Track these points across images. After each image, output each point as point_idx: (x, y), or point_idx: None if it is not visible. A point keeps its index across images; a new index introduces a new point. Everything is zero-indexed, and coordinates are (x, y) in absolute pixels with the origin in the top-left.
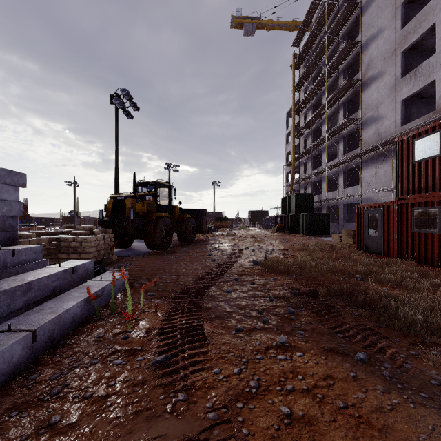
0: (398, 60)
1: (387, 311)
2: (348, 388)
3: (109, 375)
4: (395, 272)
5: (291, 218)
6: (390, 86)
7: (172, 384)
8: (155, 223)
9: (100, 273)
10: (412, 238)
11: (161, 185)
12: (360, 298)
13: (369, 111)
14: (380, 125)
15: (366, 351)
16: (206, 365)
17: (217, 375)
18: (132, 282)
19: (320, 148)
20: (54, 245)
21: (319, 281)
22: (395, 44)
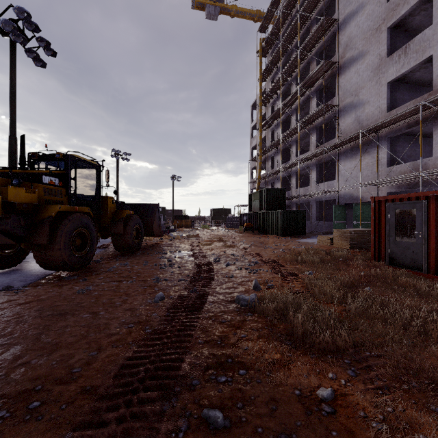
0: (384, 37)
1: None
2: None
3: None
4: None
5: (261, 216)
6: (373, 67)
7: None
8: (55, 224)
9: None
10: None
11: (82, 163)
12: None
13: (348, 98)
14: (360, 112)
15: None
16: None
17: None
18: None
19: (289, 141)
20: None
21: None
22: (380, 19)
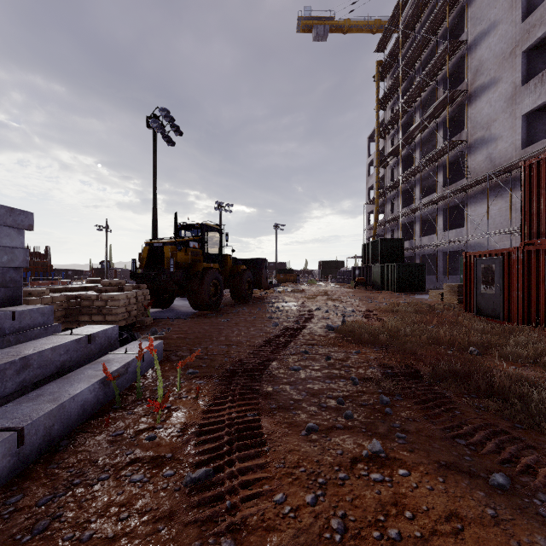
0: (518, 63)
1: (527, 405)
2: (487, 538)
3: (121, 500)
4: (525, 344)
5: (375, 269)
6: (507, 97)
7: (213, 521)
8: (201, 276)
9: (127, 342)
10: (545, 297)
11: (209, 229)
12: (482, 382)
13: (478, 131)
14: (492, 149)
15: (505, 470)
16: (264, 487)
17: (280, 505)
18: (169, 354)
19: (411, 180)
20: (74, 304)
21: (419, 355)
22: (514, 41)
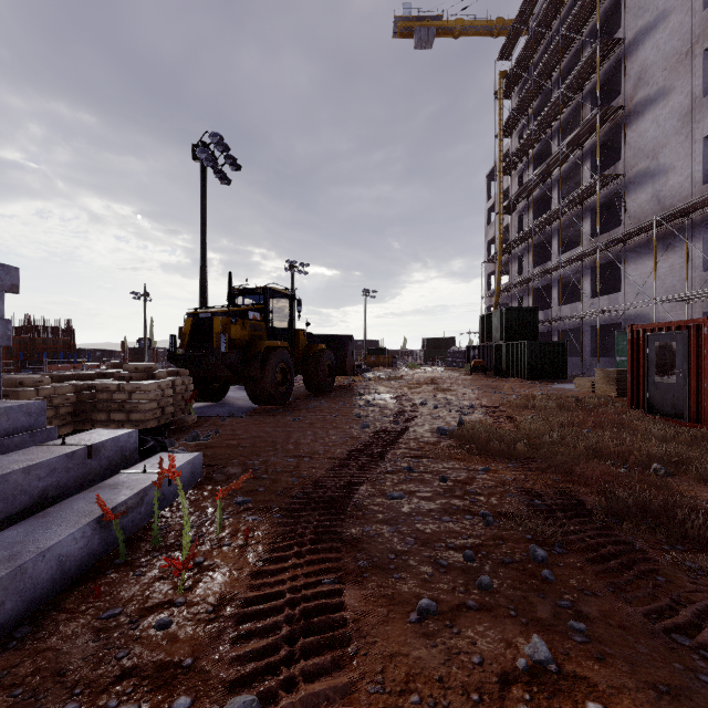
0: (698, 66)
1: None
2: None
3: None
4: None
5: (498, 349)
6: (681, 113)
7: None
8: (264, 359)
9: (154, 453)
10: None
11: (276, 294)
12: (690, 524)
13: (641, 161)
14: (661, 185)
15: None
16: None
17: None
18: (212, 470)
19: (547, 230)
20: (86, 398)
21: (577, 475)
22: (692, 36)
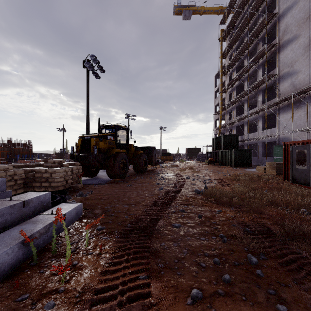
0: None
1: None
2: None
3: None
4: None
5: (220, 153)
6: (304, 46)
7: None
8: (114, 157)
9: (59, 203)
10: None
11: (120, 128)
12: None
13: (285, 68)
14: (295, 79)
15: None
16: None
17: None
18: (87, 211)
19: (242, 100)
20: (30, 176)
21: (264, 214)
22: (309, 11)
